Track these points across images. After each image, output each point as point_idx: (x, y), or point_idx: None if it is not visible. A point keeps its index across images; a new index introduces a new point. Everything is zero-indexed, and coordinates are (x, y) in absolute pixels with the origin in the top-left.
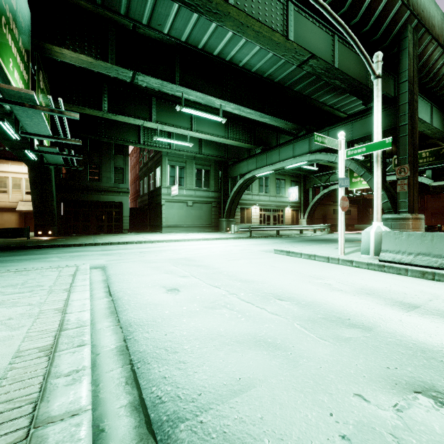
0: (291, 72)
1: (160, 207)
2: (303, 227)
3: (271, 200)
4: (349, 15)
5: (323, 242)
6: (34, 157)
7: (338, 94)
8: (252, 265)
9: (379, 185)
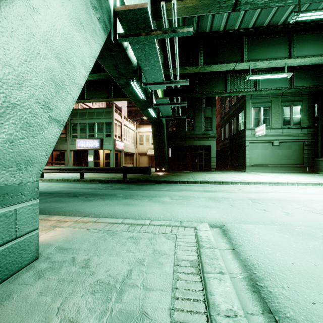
0: None
1: (243, 148)
2: None
3: None
4: None
5: None
6: (154, 115)
7: None
8: None
9: None
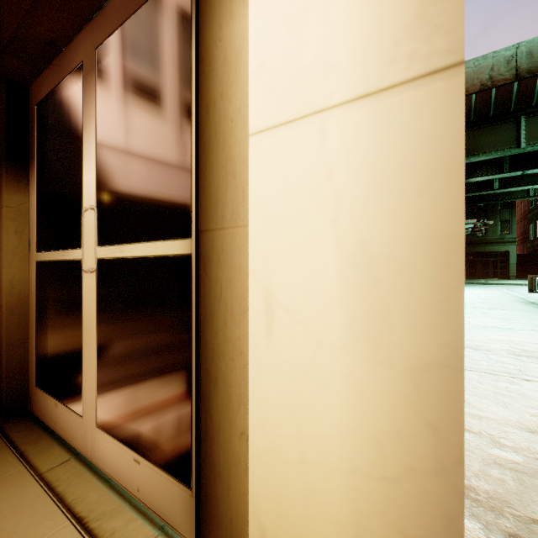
0: None
1: None
2: None
3: None
4: None
5: None
6: None
7: None
8: None
9: None
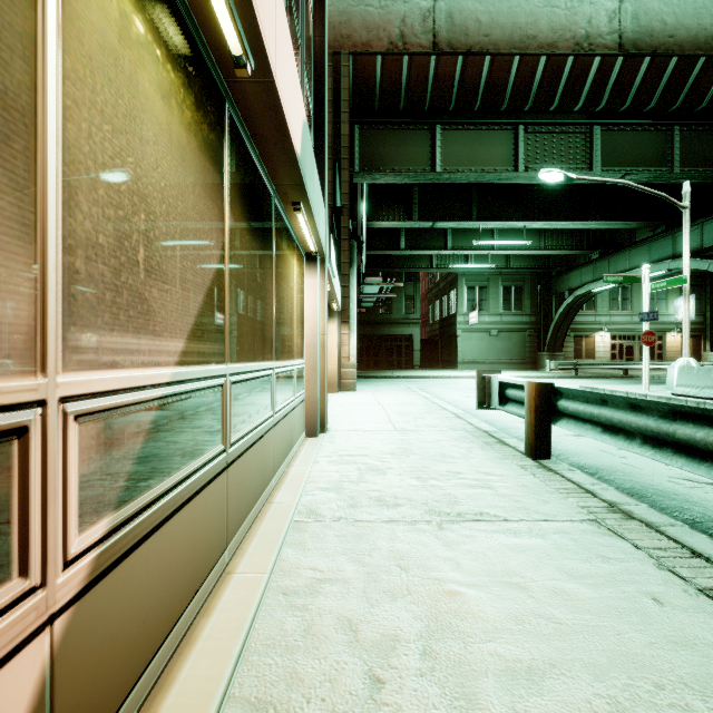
0: None
1: (455, 339)
2: None
3: (635, 322)
4: (688, 106)
5: None
6: None
7: None
8: None
9: (685, 319)
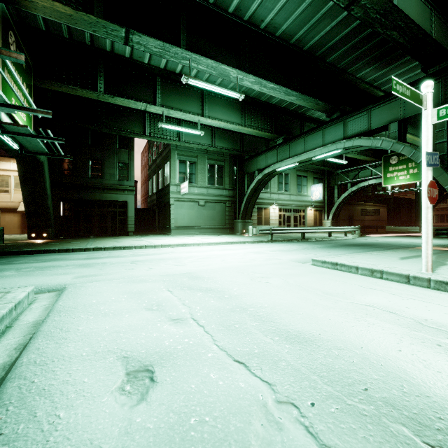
0: (326, 34)
1: (169, 207)
2: (332, 229)
3: (292, 199)
4: None
5: (366, 248)
6: (15, 146)
7: (382, 66)
8: (293, 290)
9: None
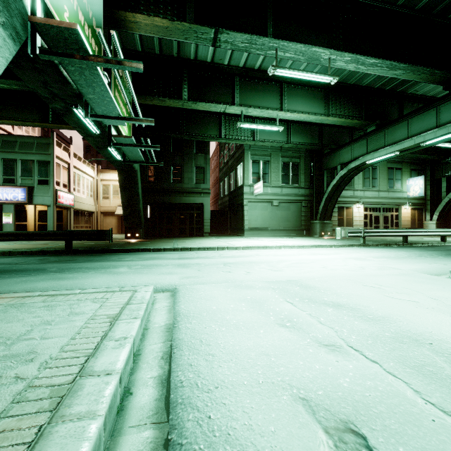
0: None
1: (242, 208)
2: (447, 232)
3: (381, 197)
4: None
5: None
6: (118, 157)
7: None
8: None
9: None
